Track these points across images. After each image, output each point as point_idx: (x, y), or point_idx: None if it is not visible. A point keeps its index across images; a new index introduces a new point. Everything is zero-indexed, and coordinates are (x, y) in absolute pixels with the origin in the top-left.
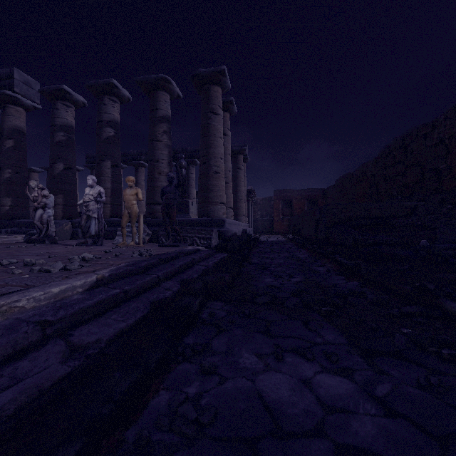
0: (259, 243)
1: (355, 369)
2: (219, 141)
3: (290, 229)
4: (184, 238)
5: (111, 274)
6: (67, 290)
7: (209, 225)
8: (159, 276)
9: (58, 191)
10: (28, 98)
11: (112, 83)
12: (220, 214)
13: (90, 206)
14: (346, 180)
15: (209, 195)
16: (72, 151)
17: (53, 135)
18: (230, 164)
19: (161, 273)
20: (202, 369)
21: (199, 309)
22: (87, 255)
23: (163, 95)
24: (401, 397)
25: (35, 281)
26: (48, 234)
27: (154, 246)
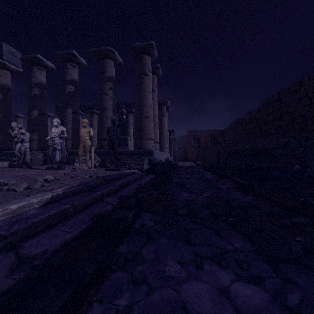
0: (177, 167)
1: (265, 277)
2: (149, 95)
3: (198, 157)
4: (124, 164)
5: (64, 192)
6: (24, 206)
7: (142, 155)
8: (103, 193)
9: (34, 130)
10: (13, 64)
11: (72, 53)
12: (150, 147)
13: (55, 141)
14: (238, 123)
15: (142, 133)
16: (44, 102)
17: (30, 90)
18: (157, 112)
19: (104, 191)
20: (133, 279)
21: (133, 220)
22: (50, 177)
23: (109, 62)
24: (312, 309)
25: (0, 198)
26: (25, 161)
27: (102, 169)
